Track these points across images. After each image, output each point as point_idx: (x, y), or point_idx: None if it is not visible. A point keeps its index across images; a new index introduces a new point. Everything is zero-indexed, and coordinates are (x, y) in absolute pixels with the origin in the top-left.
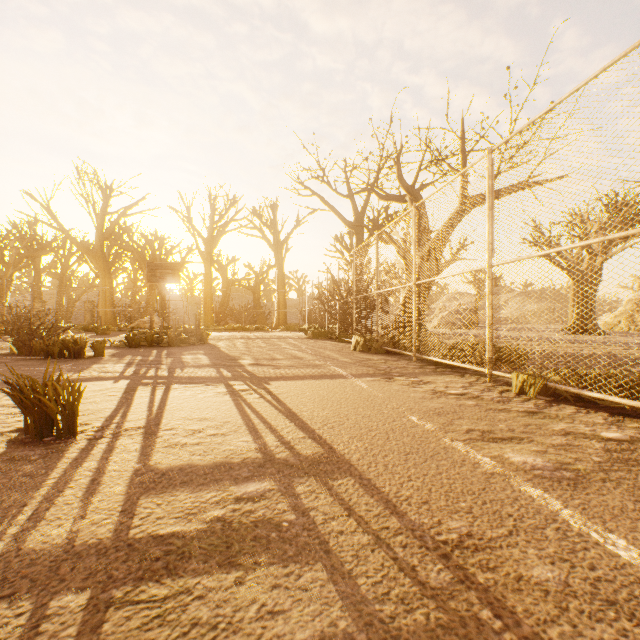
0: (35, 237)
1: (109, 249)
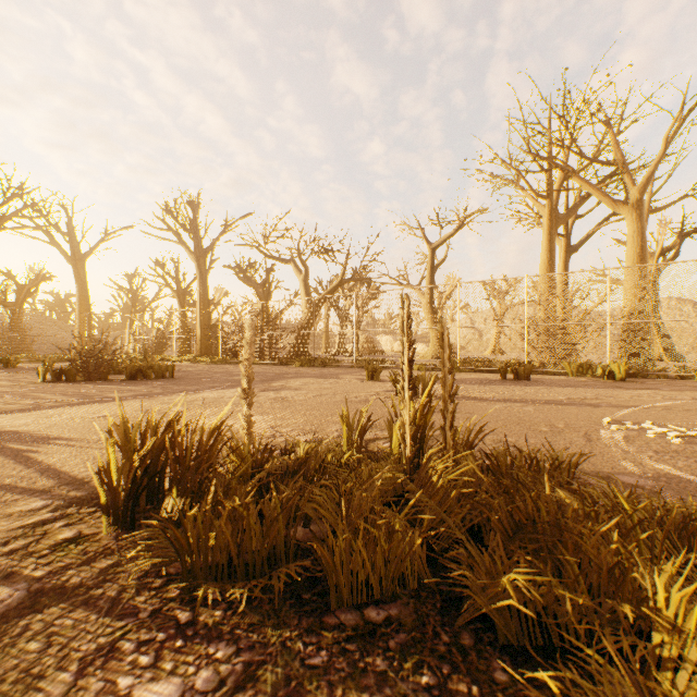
0: None
1: None
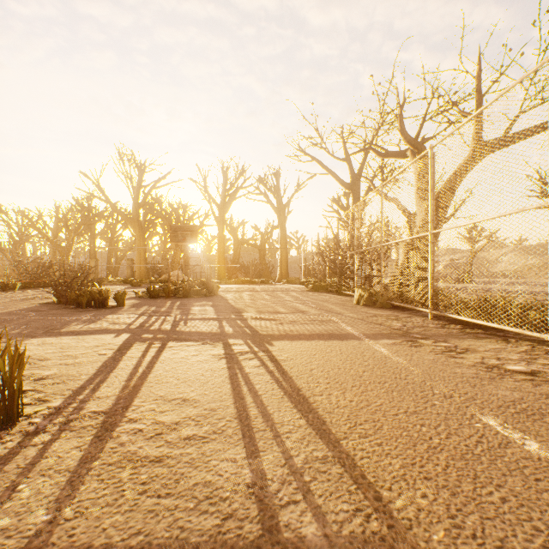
0: (90, 208)
1: (145, 217)
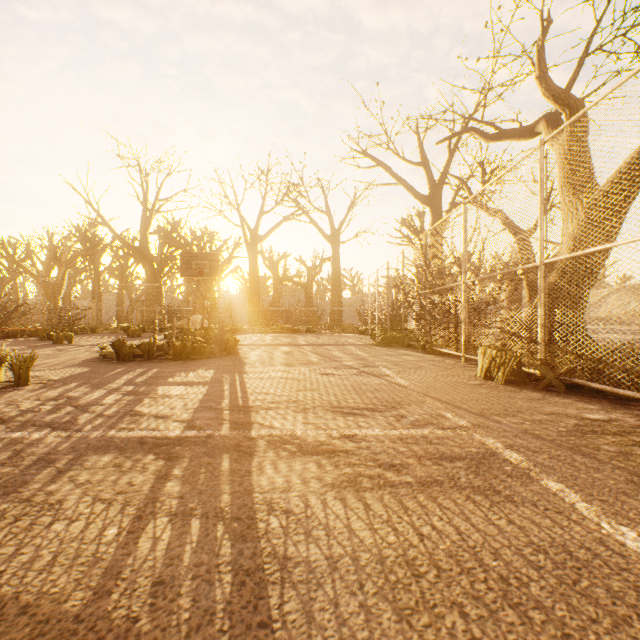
0: (87, 235)
1: (161, 248)
